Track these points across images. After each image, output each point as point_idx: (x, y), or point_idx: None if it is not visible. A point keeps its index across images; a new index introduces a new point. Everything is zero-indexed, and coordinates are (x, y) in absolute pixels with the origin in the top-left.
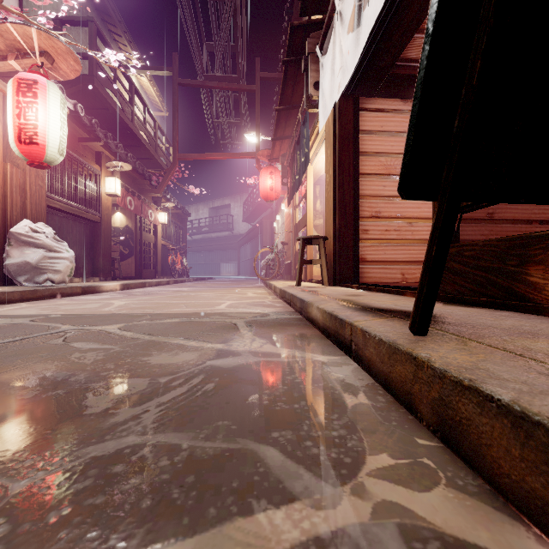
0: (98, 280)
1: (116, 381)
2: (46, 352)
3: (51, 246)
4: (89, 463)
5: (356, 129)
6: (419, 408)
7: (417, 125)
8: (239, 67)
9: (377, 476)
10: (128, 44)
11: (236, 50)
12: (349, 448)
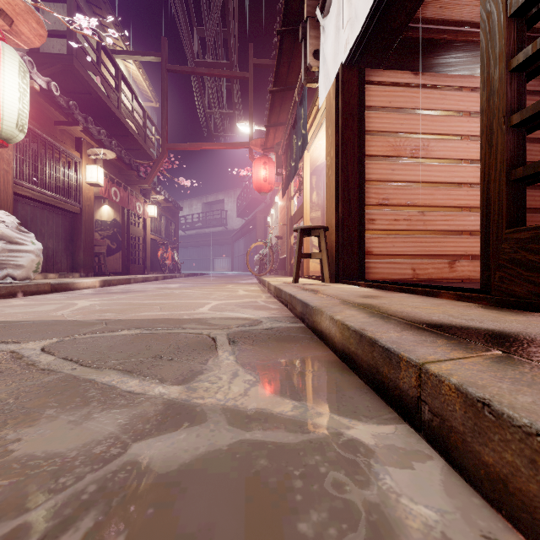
0: (78, 276)
1: None
2: None
3: (11, 237)
4: None
5: (361, 104)
6: None
7: None
8: (231, 52)
9: None
10: (114, 27)
11: (228, 33)
12: None
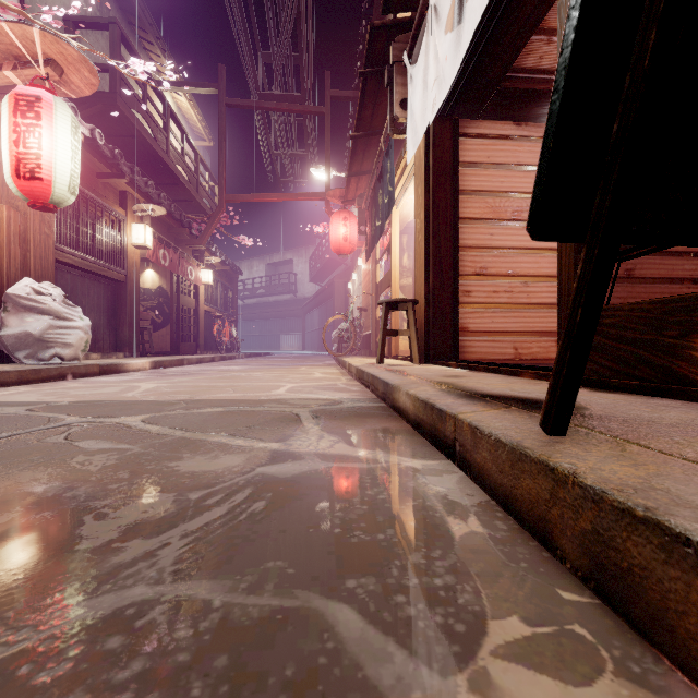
0: (122, 357)
1: (128, 497)
2: (39, 455)
3: (59, 312)
4: (70, 633)
5: (455, 160)
6: (560, 543)
7: (558, 131)
8: (304, 83)
9: (506, 657)
10: (161, 53)
11: (300, 61)
12: (461, 606)
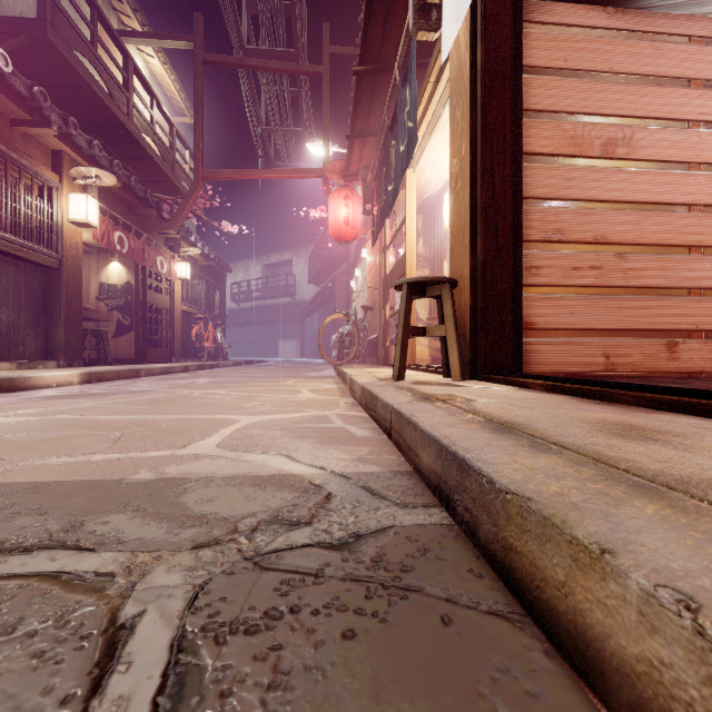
0: (54, 366)
1: None
2: None
3: None
4: None
5: (516, 60)
6: None
7: None
8: (297, 34)
9: None
10: None
11: (291, 3)
12: None
